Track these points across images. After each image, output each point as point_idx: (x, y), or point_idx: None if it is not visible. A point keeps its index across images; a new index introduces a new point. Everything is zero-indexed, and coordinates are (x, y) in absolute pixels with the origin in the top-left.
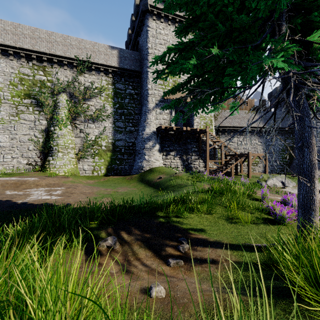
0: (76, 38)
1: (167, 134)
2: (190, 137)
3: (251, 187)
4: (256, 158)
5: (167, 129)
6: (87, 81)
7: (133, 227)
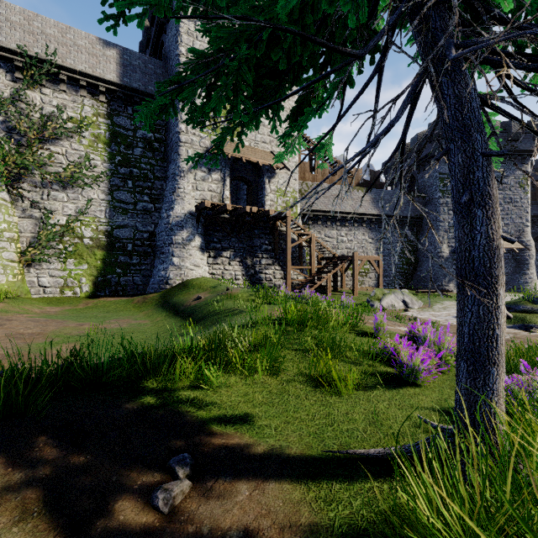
0: (20, 9)
1: (216, 218)
2: (259, 225)
3: (357, 310)
4: (365, 263)
5: (217, 209)
6: (48, 103)
7: (46, 434)
